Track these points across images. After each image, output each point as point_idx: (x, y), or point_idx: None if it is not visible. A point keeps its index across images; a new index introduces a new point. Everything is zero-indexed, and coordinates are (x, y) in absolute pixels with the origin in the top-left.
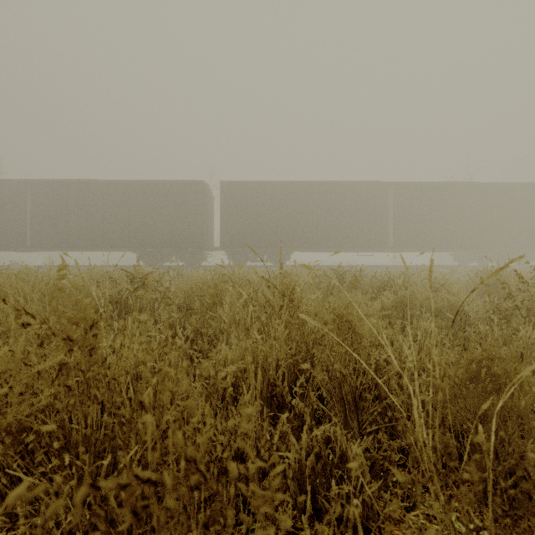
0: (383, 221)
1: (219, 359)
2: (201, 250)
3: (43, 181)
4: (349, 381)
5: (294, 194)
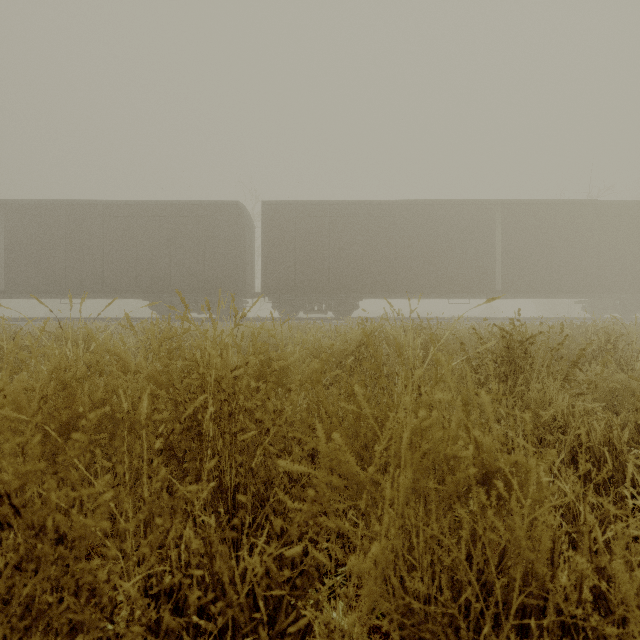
0: (488, 256)
1: None
2: (237, 296)
3: (20, 203)
4: None
5: (364, 218)
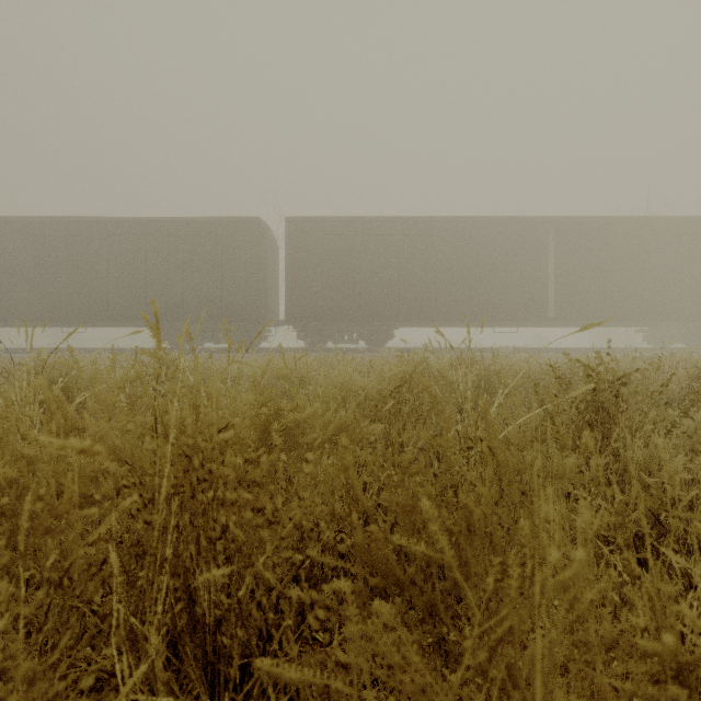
0: (539, 279)
1: None
2: (259, 325)
3: (16, 220)
4: None
5: (400, 237)
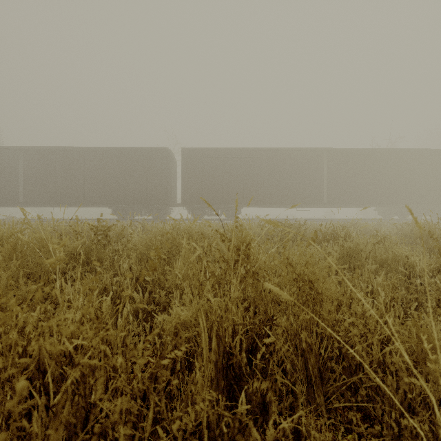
0: (319, 182)
1: (171, 319)
2: (166, 206)
3: (33, 148)
4: (313, 350)
5: (244, 159)
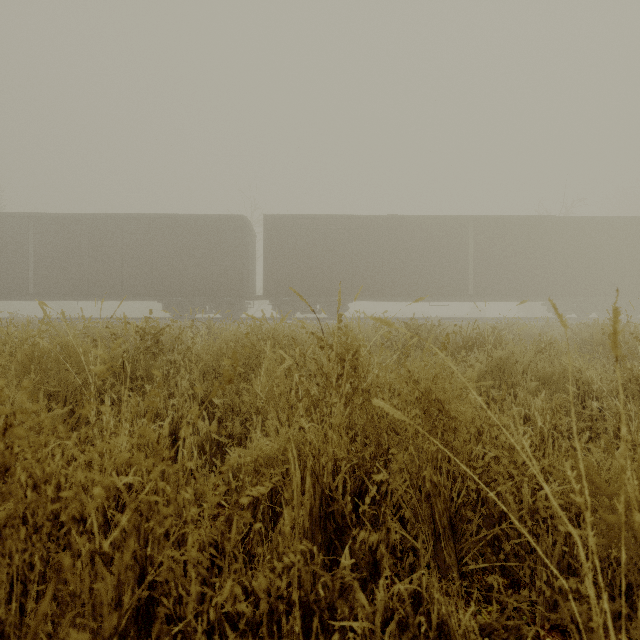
0: (461, 264)
1: (250, 454)
2: (241, 299)
3: (48, 216)
4: (442, 493)
5: (353, 231)
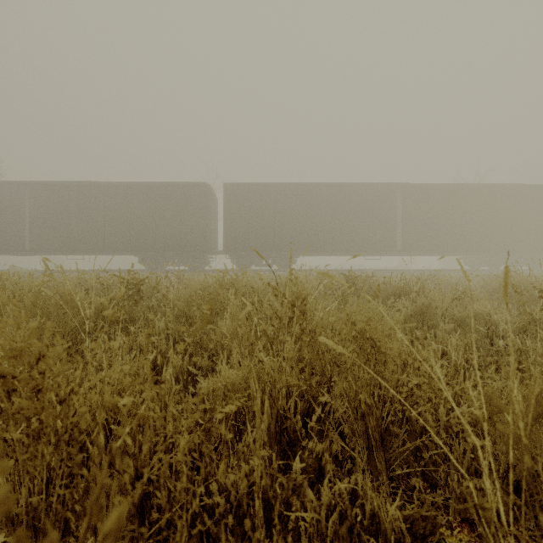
0: (391, 224)
1: (218, 382)
2: (205, 254)
3: (42, 183)
4: (374, 413)
5: (300, 196)
